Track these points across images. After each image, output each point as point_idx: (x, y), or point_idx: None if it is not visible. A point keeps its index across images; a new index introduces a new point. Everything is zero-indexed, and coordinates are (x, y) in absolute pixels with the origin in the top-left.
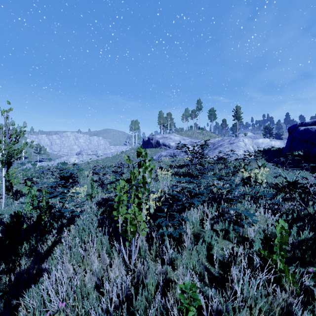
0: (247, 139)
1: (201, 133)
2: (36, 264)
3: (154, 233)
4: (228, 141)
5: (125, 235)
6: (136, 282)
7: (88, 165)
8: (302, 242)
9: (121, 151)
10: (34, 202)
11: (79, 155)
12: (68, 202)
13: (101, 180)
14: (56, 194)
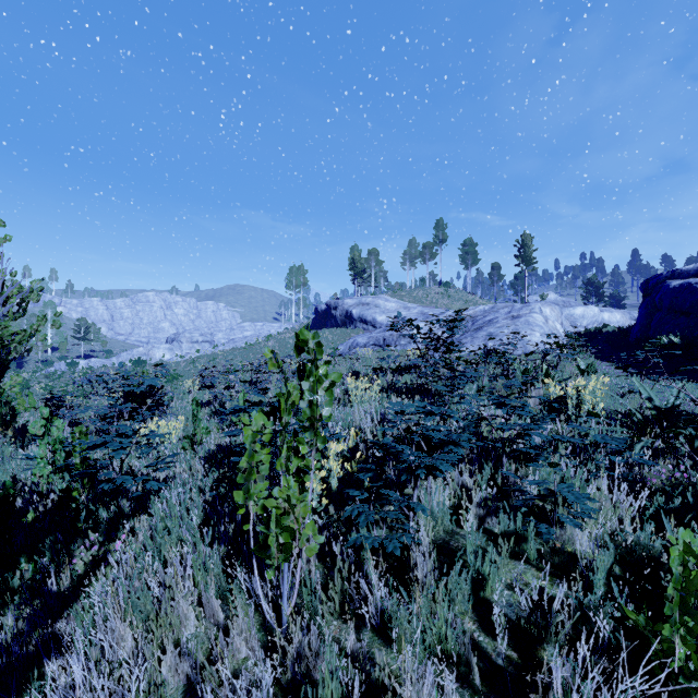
0: (549, 309)
1: (445, 294)
2: (36, 629)
3: (340, 546)
4: (508, 312)
5: (265, 554)
6: (291, 680)
7: (192, 366)
8: None
9: (266, 334)
10: (58, 456)
11: (173, 344)
12: (140, 454)
13: (220, 402)
14: (102, 441)
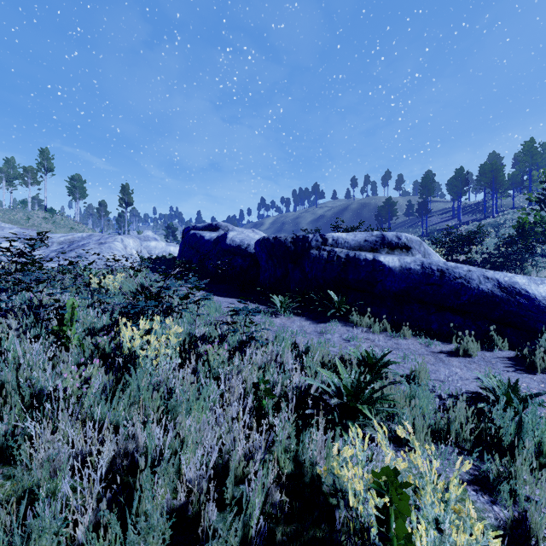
0: (133, 240)
1: (51, 220)
2: None
3: None
4: (98, 239)
5: None
6: None
7: None
8: (113, 325)
9: None
10: None
11: None
12: None
13: None
14: None
